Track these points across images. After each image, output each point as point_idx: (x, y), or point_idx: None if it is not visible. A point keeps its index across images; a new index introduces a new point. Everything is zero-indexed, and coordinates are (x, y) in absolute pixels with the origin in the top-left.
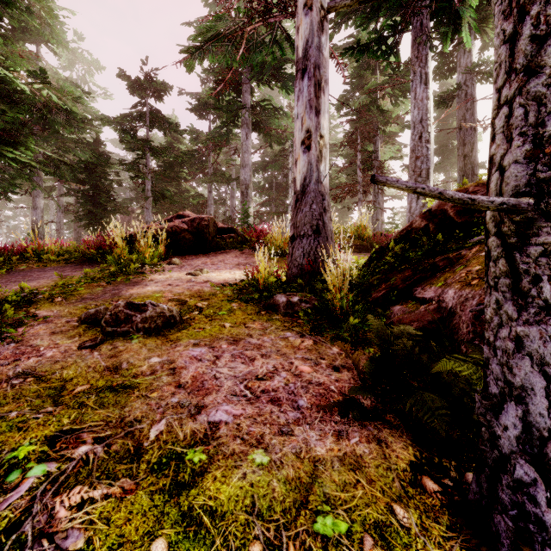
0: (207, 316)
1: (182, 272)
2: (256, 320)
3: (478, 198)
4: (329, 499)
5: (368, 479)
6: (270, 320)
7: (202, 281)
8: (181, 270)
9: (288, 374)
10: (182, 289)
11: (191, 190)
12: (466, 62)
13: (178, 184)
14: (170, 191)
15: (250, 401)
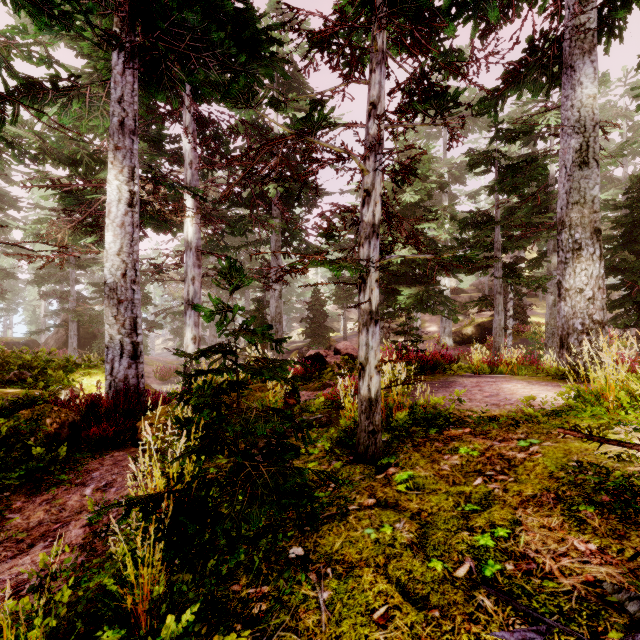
0: None
1: None
2: None
3: None
4: None
5: None
6: None
7: None
8: None
9: None
10: None
11: None
12: None
13: None
14: None
15: None
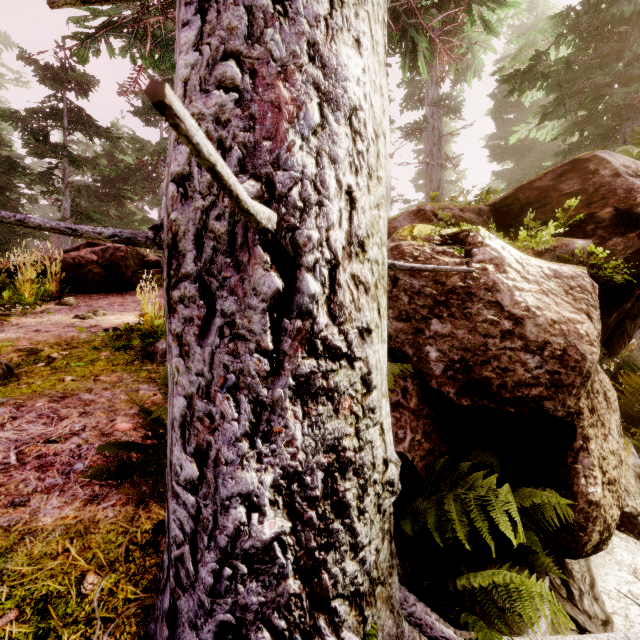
0: (55, 368)
1: (69, 314)
2: (117, 372)
3: (81, 228)
4: (3, 576)
5: (85, 546)
6: (137, 371)
7: (88, 326)
8: (70, 312)
9: (92, 434)
10: (49, 336)
11: (138, 213)
12: (433, 94)
13: (122, 205)
14: (109, 213)
15: (7, 469)
